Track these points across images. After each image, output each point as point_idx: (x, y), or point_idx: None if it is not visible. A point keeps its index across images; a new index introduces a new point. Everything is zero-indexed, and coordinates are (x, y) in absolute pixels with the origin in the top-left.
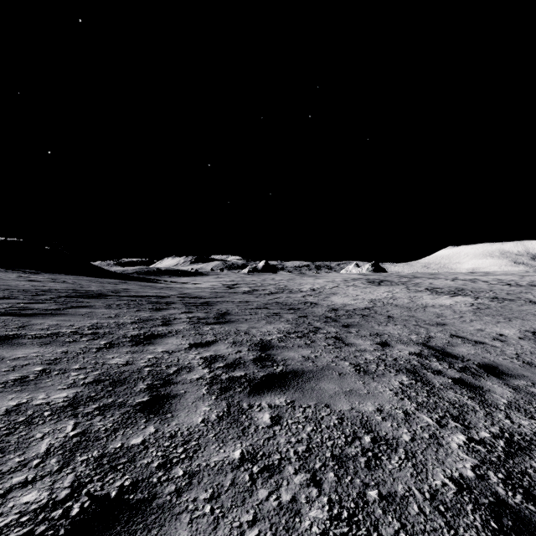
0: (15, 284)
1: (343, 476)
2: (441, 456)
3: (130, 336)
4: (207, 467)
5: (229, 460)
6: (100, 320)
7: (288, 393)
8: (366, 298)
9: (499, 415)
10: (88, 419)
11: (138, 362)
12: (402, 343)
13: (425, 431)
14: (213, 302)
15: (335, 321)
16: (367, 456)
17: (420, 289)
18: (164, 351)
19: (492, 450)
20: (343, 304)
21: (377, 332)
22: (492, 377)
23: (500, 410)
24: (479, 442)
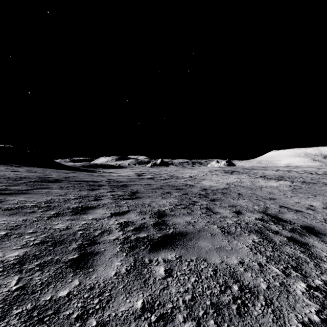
0: (3, 173)
1: (221, 324)
2: (292, 302)
3: (71, 208)
4: (115, 317)
5: (133, 309)
6: (54, 197)
7: (177, 249)
8: (224, 182)
9: (324, 266)
10: (29, 274)
11: (74, 227)
12: (249, 212)
13: (276, 280)
14: (129, 185)
15: (205, 197)
16: (237, 303)
17: (257, 176)
18: (93, 218)
19: (326, 295)
20: (210, 186)
21: (232, 204)
22: (312, 235)
23: (324, 261)
24: (316, 289)
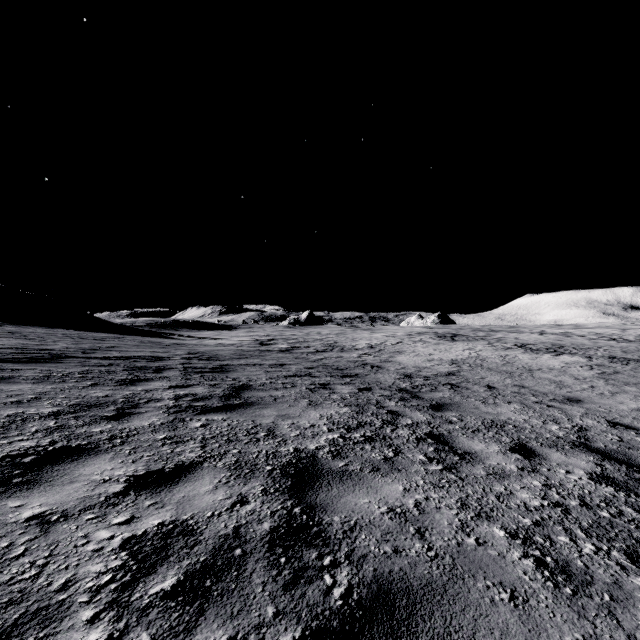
0: None
1: None
2: None
3: None
4: None
5: None
6: None
7: None
8: (444, 358)
9: None
10: None
11: None
12: (552, 446)
13: None
14: (232, 366)
15: (415, 396)
16: None
17: (508, 345)
18: (37, 516)
19: None
20: (416, 367)
21: (492, 420)
22: None
23: None
24: None
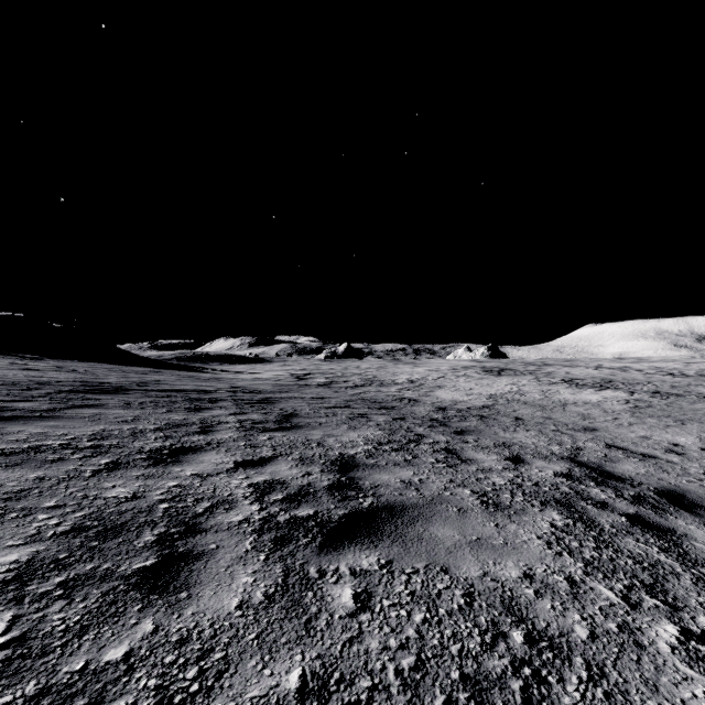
0: (2, 374)
1: None
2: (649, 673)
3: (148, 450)
4: None
5: (278, 694)
6: (110, 426)
7: (382, 546)
8: (483, 393)
9: None
10: (40, 607)
11: (152, 493)
12: (541, 458)
13: (609, 618)
14: (276, 399)
15: (444, 425)
16: (522, 675)
17: (555, 380)
18: (195, 474)
19: None
20: (453, 401)
21: (503, 442)
22: (683, 512)
23: None
24: (702, 639)
